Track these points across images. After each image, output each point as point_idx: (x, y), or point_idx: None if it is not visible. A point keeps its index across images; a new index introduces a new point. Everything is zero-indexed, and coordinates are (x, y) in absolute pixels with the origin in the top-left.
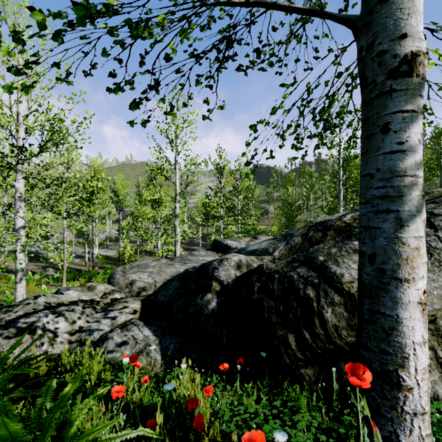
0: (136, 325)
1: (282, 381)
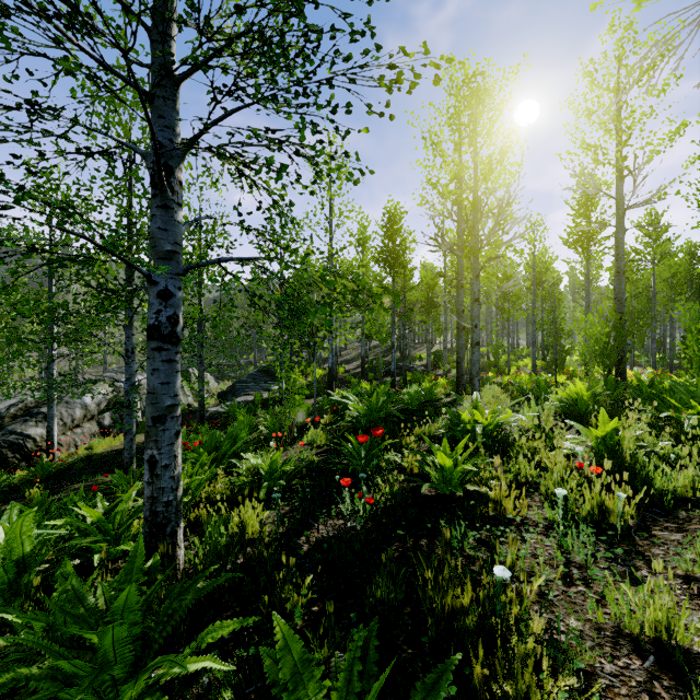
0: None
1: (11, 472)
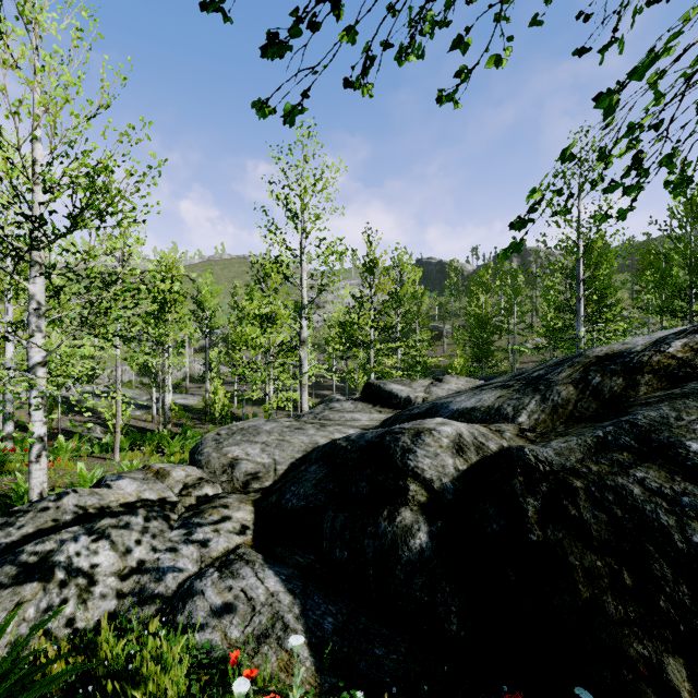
0: (249, 563)
1: None
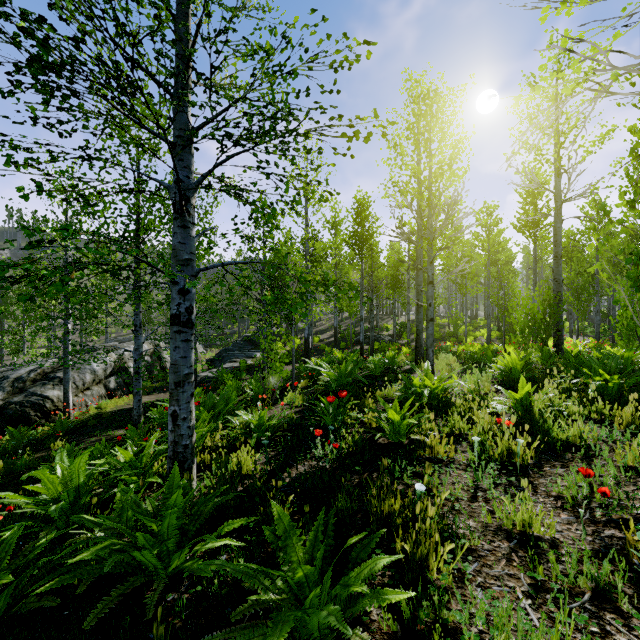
0: None
1: (33, 428)
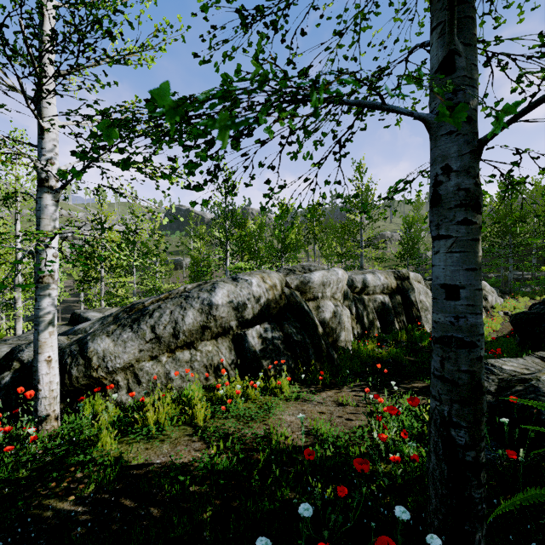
0: None
1: None
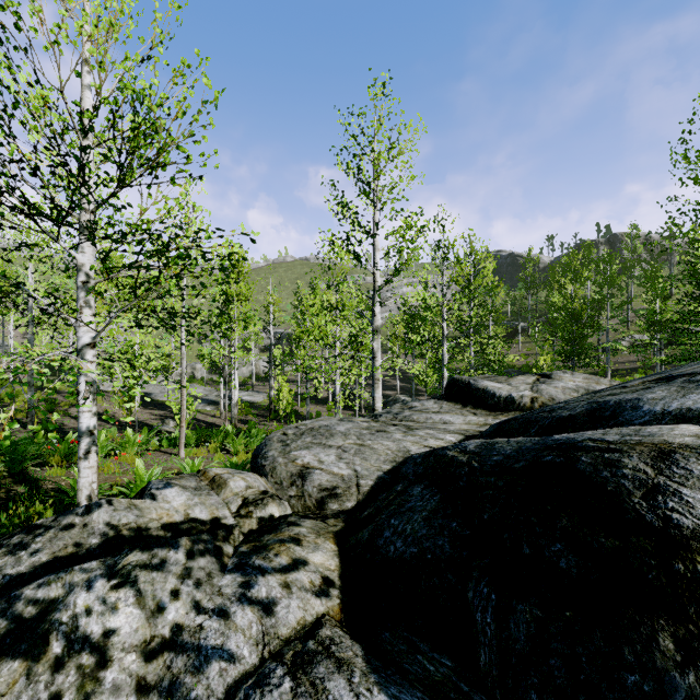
0: (341, 668)
1: None
